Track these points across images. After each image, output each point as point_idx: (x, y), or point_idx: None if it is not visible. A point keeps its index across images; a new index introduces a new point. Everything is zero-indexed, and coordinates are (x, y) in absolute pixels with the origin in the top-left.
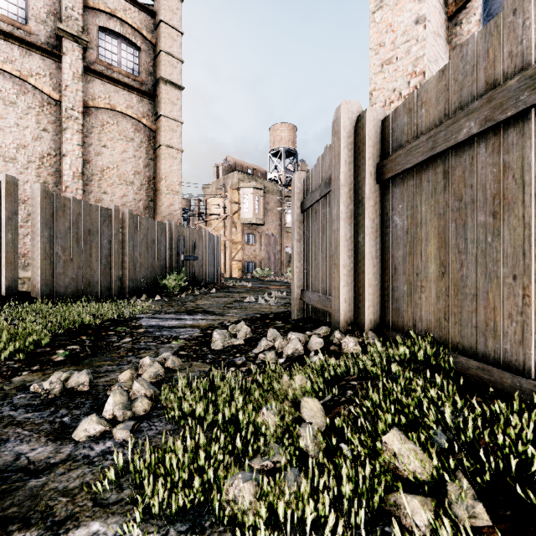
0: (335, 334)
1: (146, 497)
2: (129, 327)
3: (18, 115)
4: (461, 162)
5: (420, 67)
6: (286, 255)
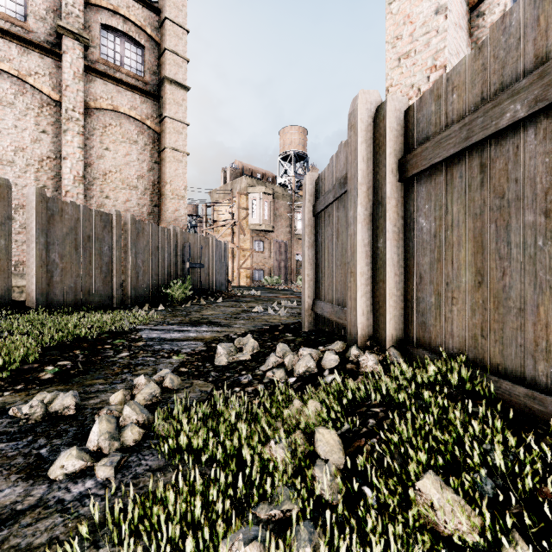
0: (352, 350)
1: None
2: (128, 339)
3: (16, 117)
4: (503, 153)
5: (441, 60)
6: (296, 262)
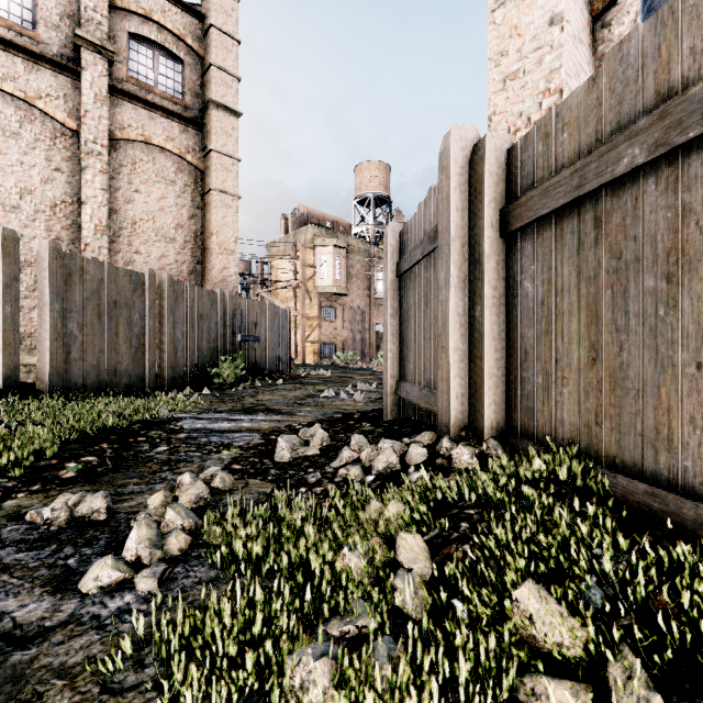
0: (443, 442)
1: (176, 679)
2: (166, 430)
3: (23, 150)
4: (621, 205)
5: (556, 83)
6: (376, 334)
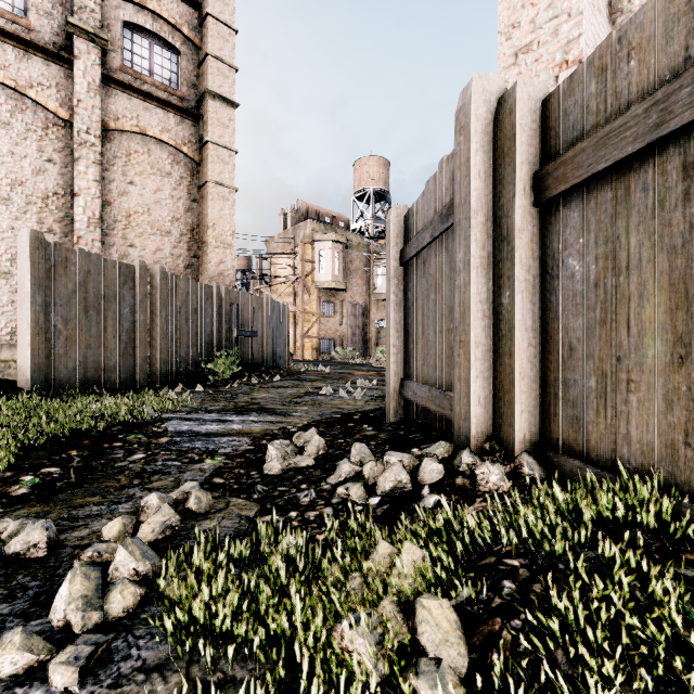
0: (463, 457)
1: None
2: (147, 434)
3: (13, 141)
4: None
5: (574, 54)
6: (375, 329)
